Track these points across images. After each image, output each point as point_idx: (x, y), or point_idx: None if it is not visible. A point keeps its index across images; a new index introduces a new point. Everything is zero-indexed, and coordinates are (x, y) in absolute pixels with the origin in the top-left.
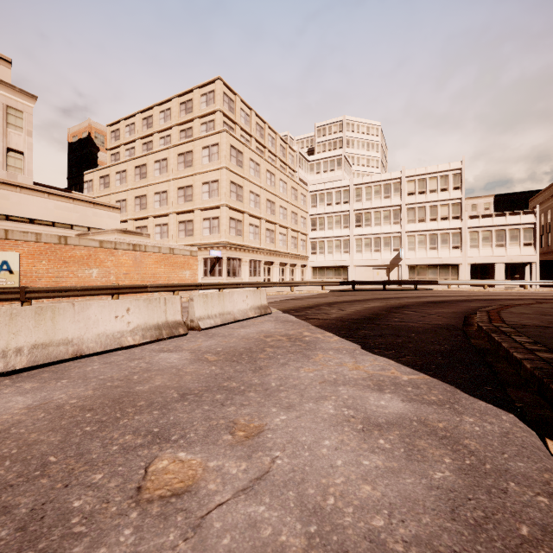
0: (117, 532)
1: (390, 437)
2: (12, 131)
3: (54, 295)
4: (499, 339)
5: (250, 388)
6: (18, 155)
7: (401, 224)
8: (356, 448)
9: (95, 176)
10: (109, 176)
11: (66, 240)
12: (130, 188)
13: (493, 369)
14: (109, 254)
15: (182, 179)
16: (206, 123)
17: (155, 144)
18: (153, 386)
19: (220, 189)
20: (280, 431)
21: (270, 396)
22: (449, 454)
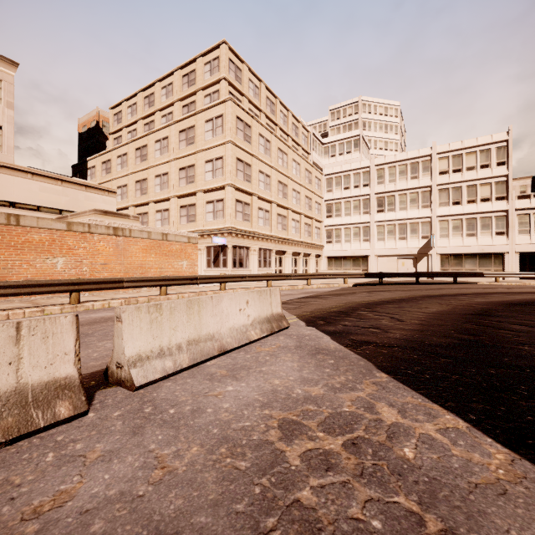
0: None
1: None
2: None
3: None
4: None
5: None
6: None
7: (431, 207)
8: None
9: (97, 162)
10: (110, 161)
11: (19, 220)
12: (130, 172)
13: None
14: (80, 239)
15: (184, 158)
16: (209, 95)
17: (156, 124)
18: None
19: (225, 167)
20: None
21: None
22: None
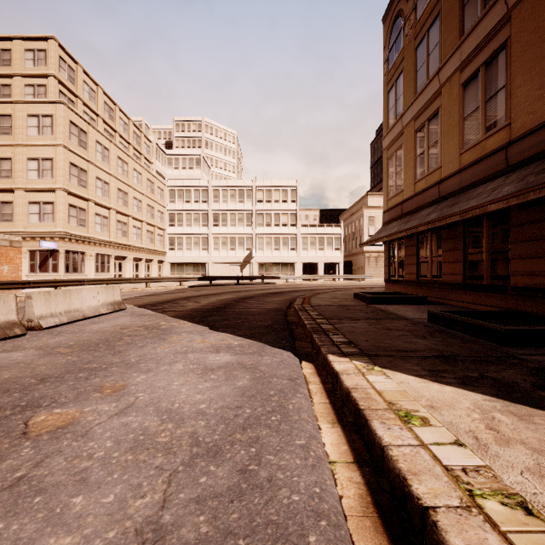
0: (17, 452)
1: (218, 373)
2: None
3: None
4: (301, 314)
5: (111, 365)
6: None
7: (252, 226)
8: (196, 382)
9: None
10: None
11: None
12: None
13: (293, 332)
14: None
15: None
16: (33, 86)
17: None
18: (2, 379)
19: (56, 170)
20: (141, 384)
21: (131, 367)
22: (249, 374)
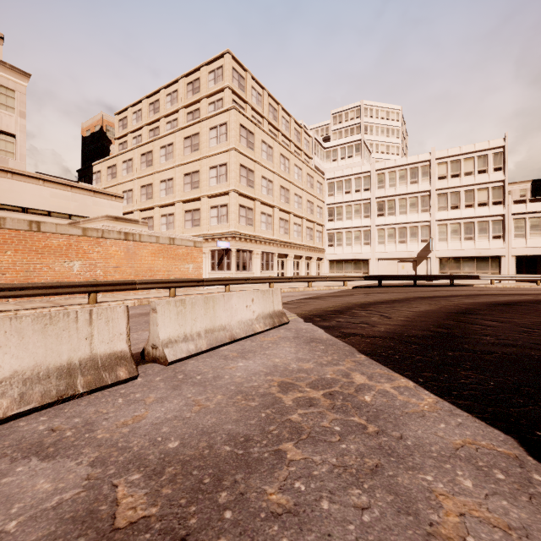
0: None
1: None
2: (2, 112)
3: (3, 294)
4: None
5: None
6: (9, 137)
7: (430, 211)
8: None
9: (103, 167)
10: (116, 166)
11: (39, 227)
12: (136, 177)
13: None
14: (94, 244)
15: (189, 164)
16: (213, 103)
17: (161, 130)
18: None
19: (229, 173)
20: None
21: None
22: None
